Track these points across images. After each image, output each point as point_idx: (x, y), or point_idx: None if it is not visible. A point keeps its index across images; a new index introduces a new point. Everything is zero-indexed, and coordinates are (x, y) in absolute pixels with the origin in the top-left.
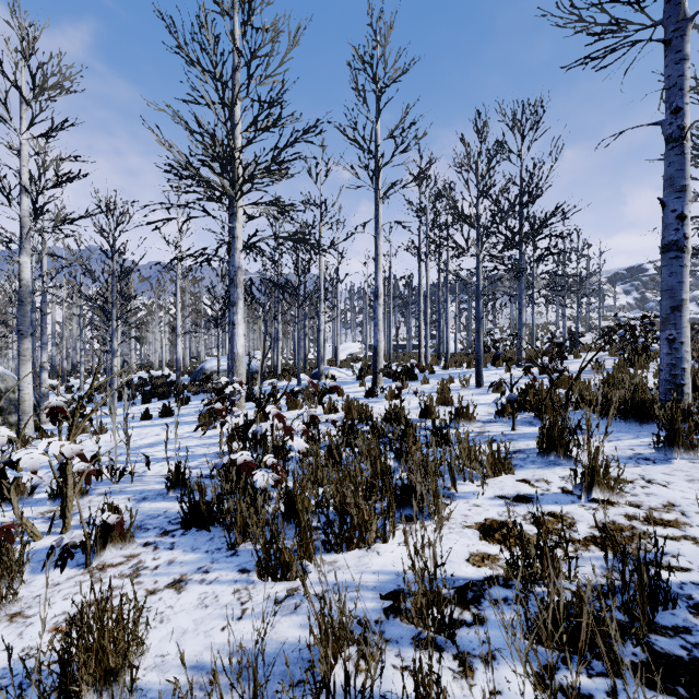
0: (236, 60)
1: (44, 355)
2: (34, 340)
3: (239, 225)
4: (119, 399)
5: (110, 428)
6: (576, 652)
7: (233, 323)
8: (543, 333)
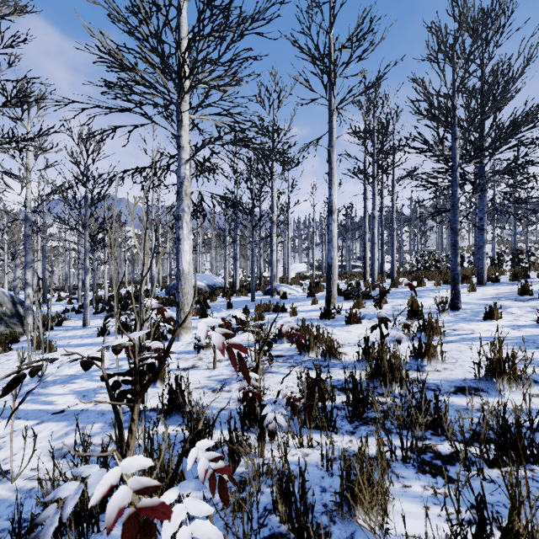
0: None
1: (28, 273)
2: (45, 261)
3: (185, 133)
4: (102, 310)
5: (66, 344)
6: None
7: (178, 238)
8: (469, 254)
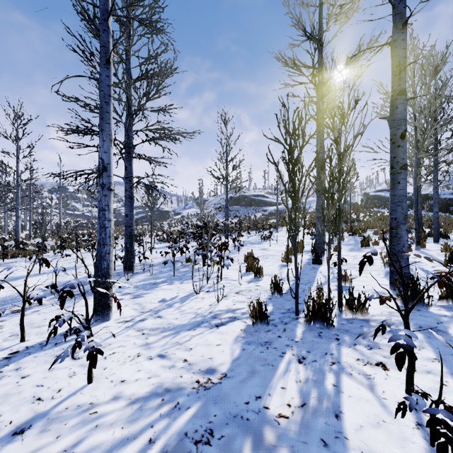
0: None
1: None
2: None
3: None
4: None
5: None
6: None
7: None
8: (9, 221)
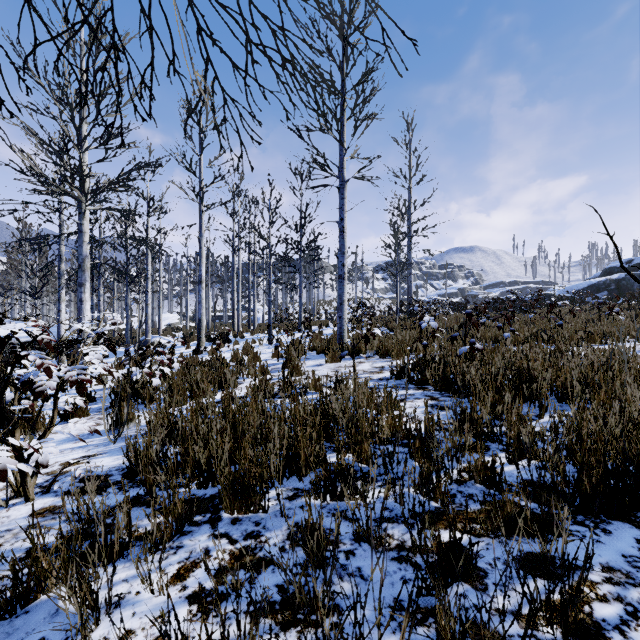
0: (83, 91)
1: None
2: None
3: (87, 222)
4: None
5: None
6: (267, 398)
7: (81, 300)
8: (328, 308)
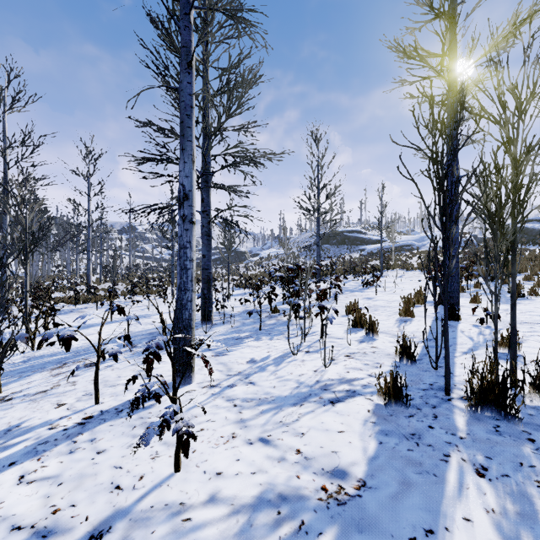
0: None
1: None
2: None
3: None
4: None
5: None
6: None
7: None
8: (81, 264)
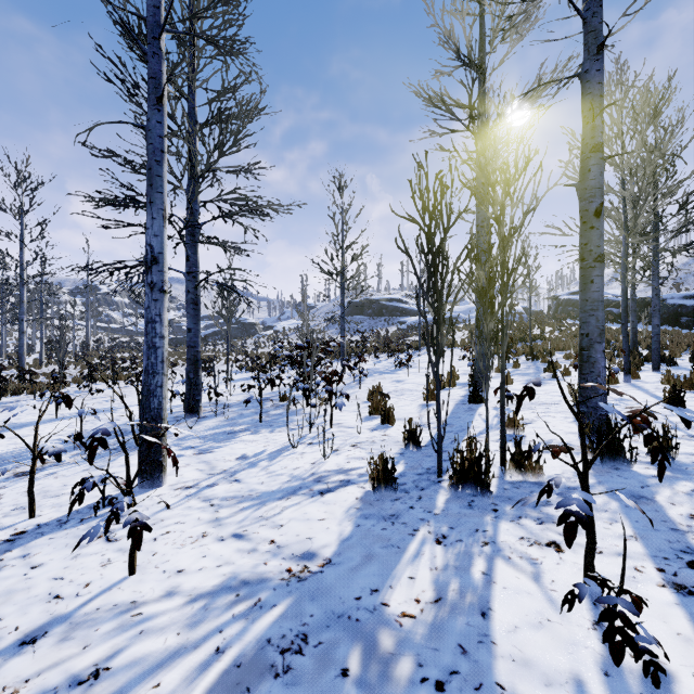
0: None
1: None
2: None
3: None
4: None
5: None
6: None
7: None
8: (9, 339)
